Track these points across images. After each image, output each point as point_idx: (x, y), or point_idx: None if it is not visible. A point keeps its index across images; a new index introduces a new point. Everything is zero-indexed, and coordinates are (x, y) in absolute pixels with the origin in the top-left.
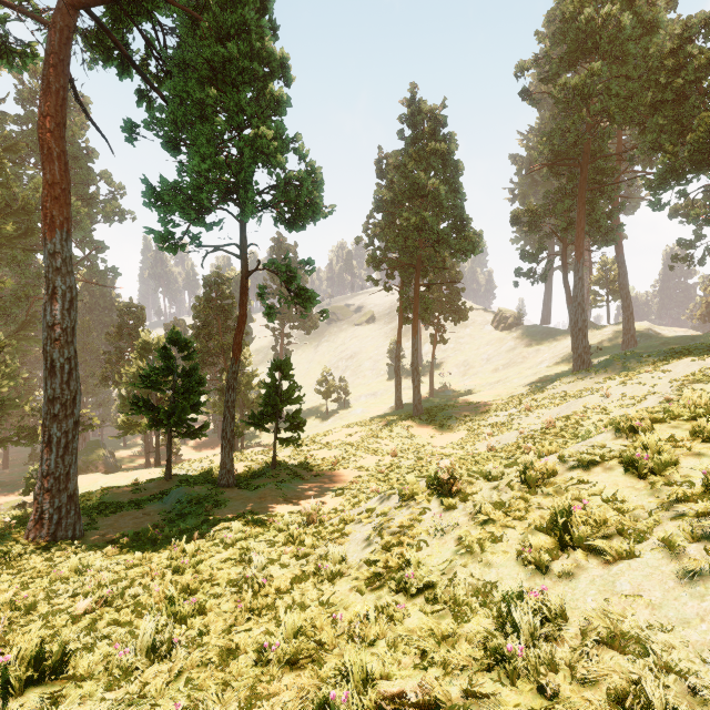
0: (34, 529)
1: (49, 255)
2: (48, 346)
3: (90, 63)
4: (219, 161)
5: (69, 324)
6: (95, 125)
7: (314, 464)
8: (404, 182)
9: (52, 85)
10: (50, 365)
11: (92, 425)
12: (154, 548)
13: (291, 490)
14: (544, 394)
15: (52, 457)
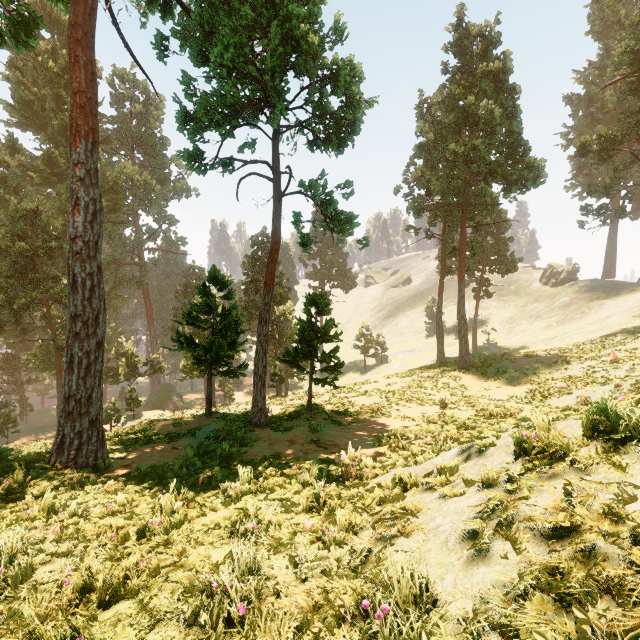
0: (56, 453)
1: (73, 166)
2: (70, 260)
3: (143, 23)
4: (244, 53)
5: (91, 238)
6: (140, 66)
7: (352, 410)
8: (449, 116)
9: None
10: (72, 280)
11: (161, 368)
12: (152, 490)
13: (325, 435)
14: (633, 344)
15: (74, 378)
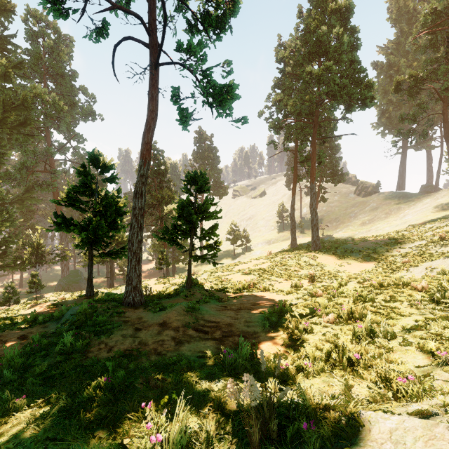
0: None
1: None
2: None
3: None
4: None
5: None
6: None
7: (230, 286)
8: (304, 48)
9: None
10: None
11: (65, 256)
12: None
13: (205, 314)
14: (448, 227)
15: None
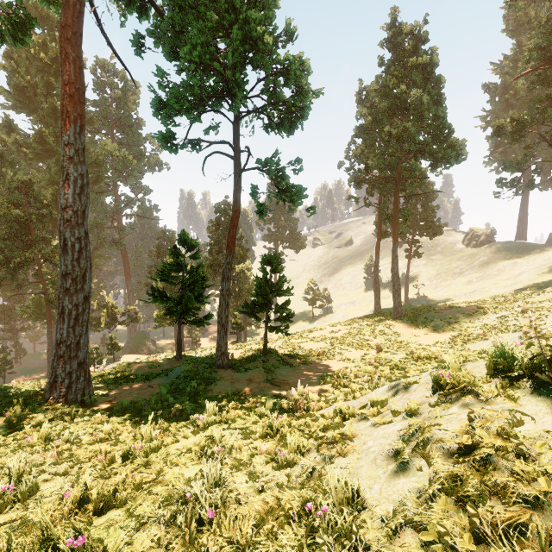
0: (49, 391)
1: (64, 146)
2: (61, 226)
3: (122, 22)
4: (209, 51)
5: (79, 207)
6: (120, 59)
7: (301, 353)
8: (384, 102)
9: None
10: (63, 243)
11: (137, 318)
12: (133, 421)
13: (278, 375)
14: (540, 297)
15: (64, 327)
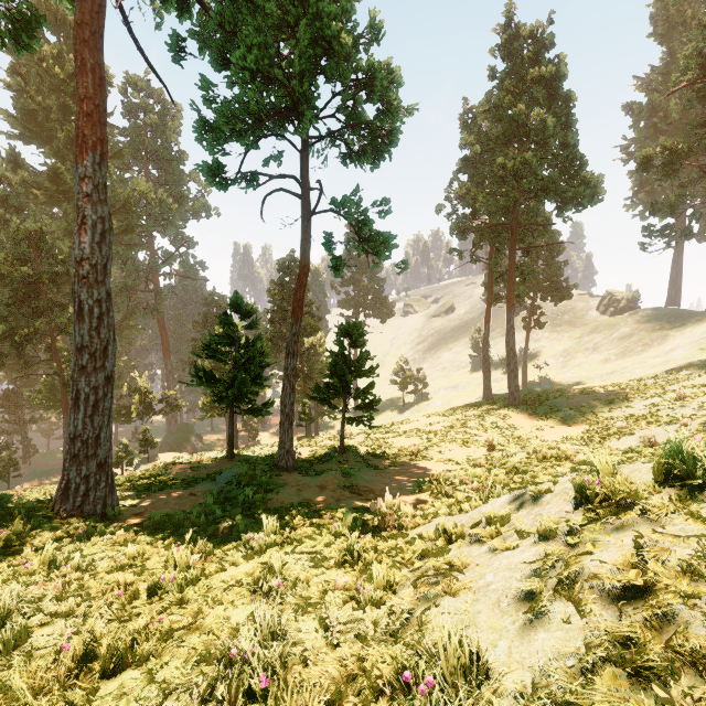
0: (60, 500)
1: (79, 181)
2: (75, 285)
3: (158, 23)
4: (269, 55)
5: (99, 260)
6: (154, 70)
7: (389, 452)
8: (496, 126)
9: None
10: (78, 307)
11: (178, 406)
12: (166, 541)
13: (360, 480)
14: (701, 379)
15: (80, 416)
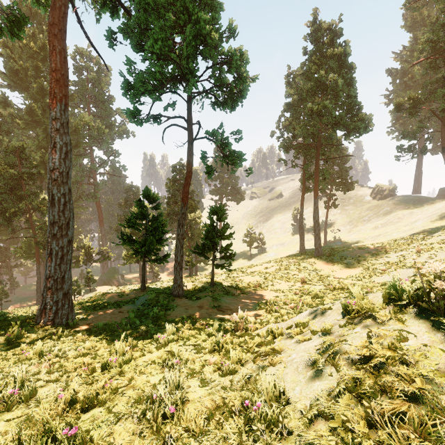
0: (40, 316)
1: (52, 120)
2: (50, 185)
3: (98, 19)
4: (168, 44)
5: (64, 169)
6: (96, 50)
7: (241, 285)
8: (307, 84)
9: (57, 3)
10: (51, 198)
11: (109, 257)
12: (108, 340)
13: (223, 302)
14: (431, 240)
15: (52, 265)
